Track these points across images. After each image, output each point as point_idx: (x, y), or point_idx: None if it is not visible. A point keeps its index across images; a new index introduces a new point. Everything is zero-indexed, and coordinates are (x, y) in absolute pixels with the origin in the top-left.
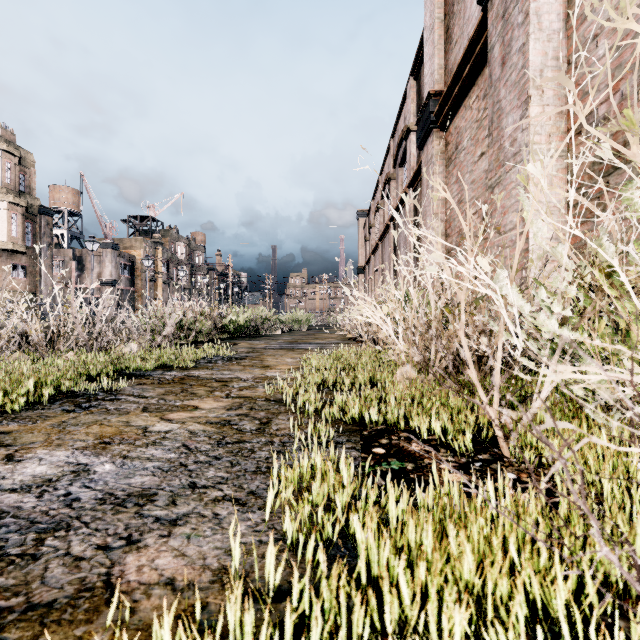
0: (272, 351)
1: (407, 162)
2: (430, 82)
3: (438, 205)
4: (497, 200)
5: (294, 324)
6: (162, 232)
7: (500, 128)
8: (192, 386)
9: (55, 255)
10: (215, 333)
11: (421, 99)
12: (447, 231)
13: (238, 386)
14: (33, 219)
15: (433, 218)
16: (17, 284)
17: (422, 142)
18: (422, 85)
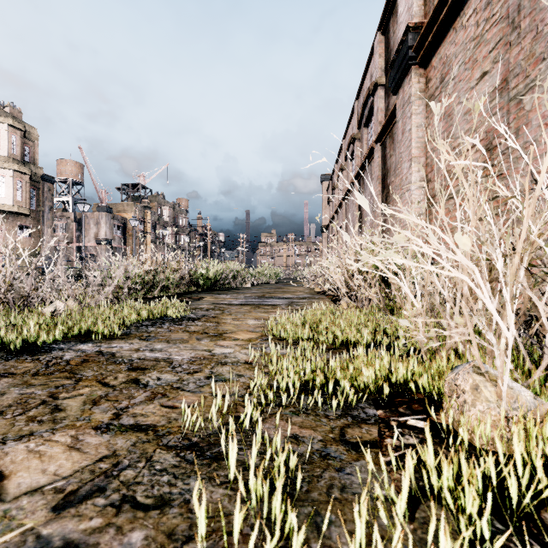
0: (235, 308)
1: (374, 118)
2: (407, 18)
3: (417, 148)
4: (530, 110)
5: (263, 277)
6: (150, 198)
7: (537, 10)
8: (78, 383)
9: (59, 218)
10: (184, 286)
11: (390, 51)
12: (428, 176)
13: (154, 384)
14: (36, 186)
15: (411, 163)
16: (22, 242)
17: (397, 84)
18: (391, 37)
